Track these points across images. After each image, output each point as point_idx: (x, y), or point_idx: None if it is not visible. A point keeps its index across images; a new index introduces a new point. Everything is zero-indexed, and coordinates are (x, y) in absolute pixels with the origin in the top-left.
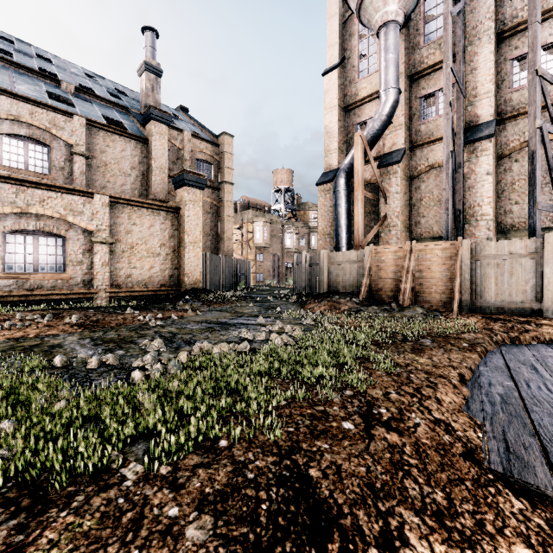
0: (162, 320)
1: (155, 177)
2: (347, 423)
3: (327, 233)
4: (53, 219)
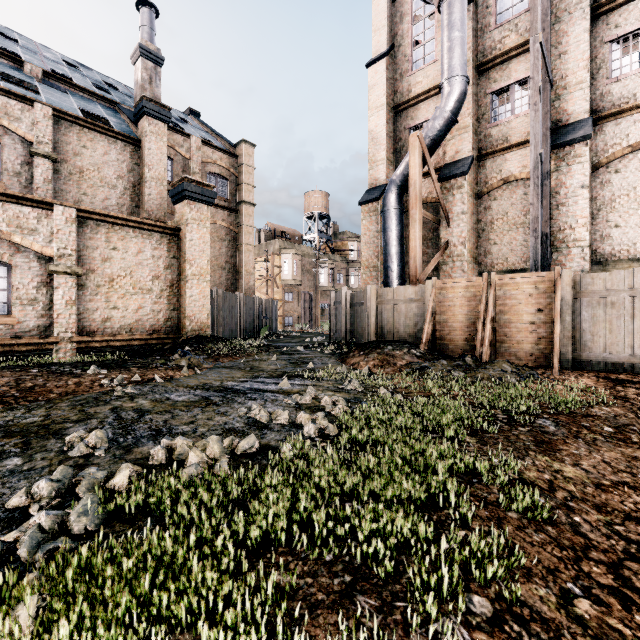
0: (138, 384)
1: (149, 190)
2: None
3: (372, 265)
4: None
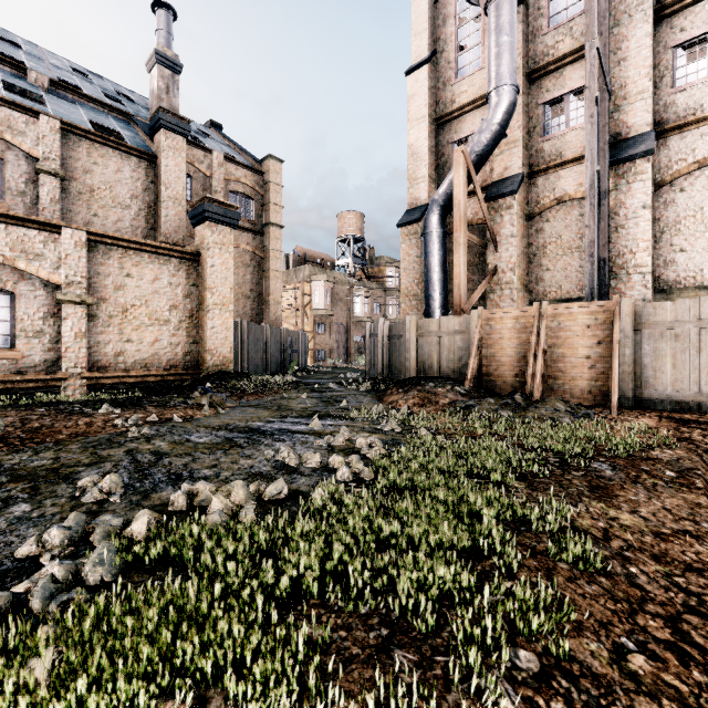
0: (155, 424)
1: (166, 211)
2: None
3: (412, 294)
4: None
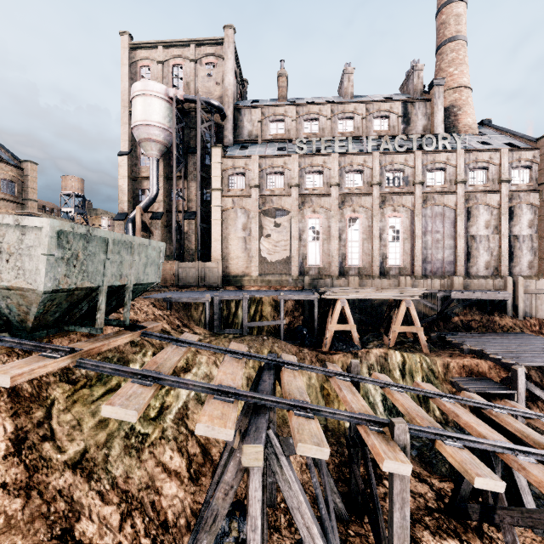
0: None
1: None
2: None
3: None
4: None
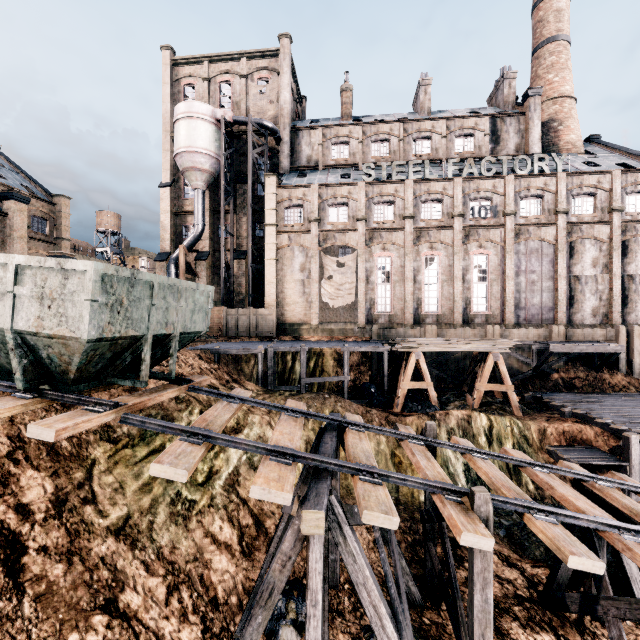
0: None
1: (16, 245)
2: None
3: None
4: None
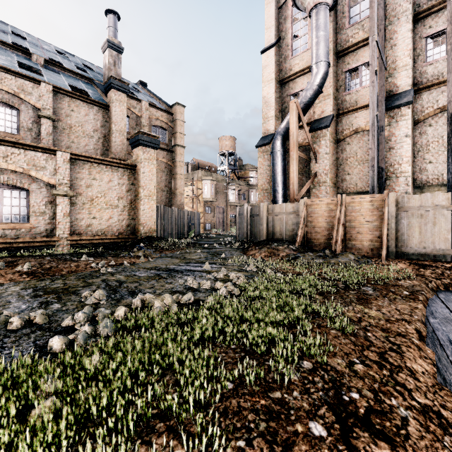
0: (114, 266)
1: (115, 139)
2: (316, 425)
3: (265, 189)
4: (16, 174)
